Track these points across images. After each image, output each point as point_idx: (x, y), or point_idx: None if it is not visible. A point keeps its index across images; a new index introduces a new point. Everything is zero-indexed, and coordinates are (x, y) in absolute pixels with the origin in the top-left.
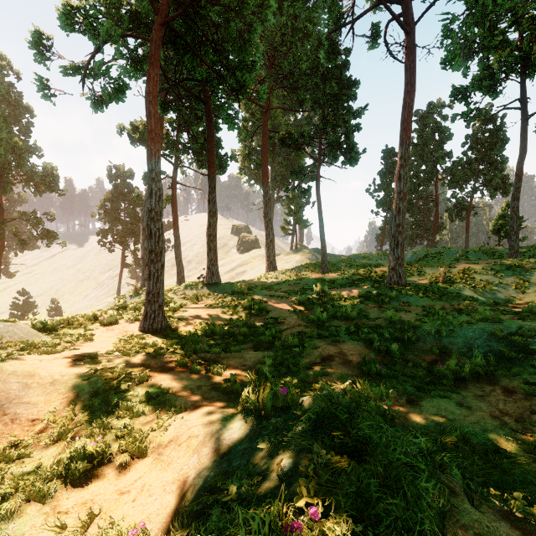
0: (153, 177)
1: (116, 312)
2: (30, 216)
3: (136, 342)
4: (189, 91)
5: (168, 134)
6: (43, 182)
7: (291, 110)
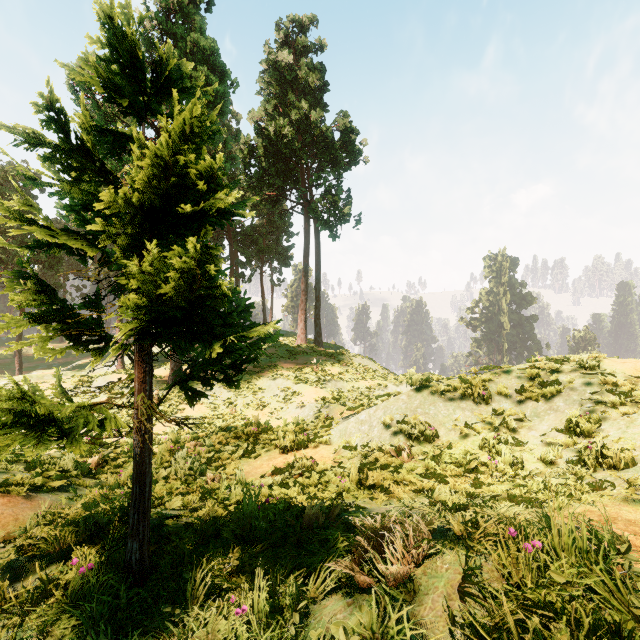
0: None
1: None
2: None
3: None
4: None
5: None
6: None
7: None
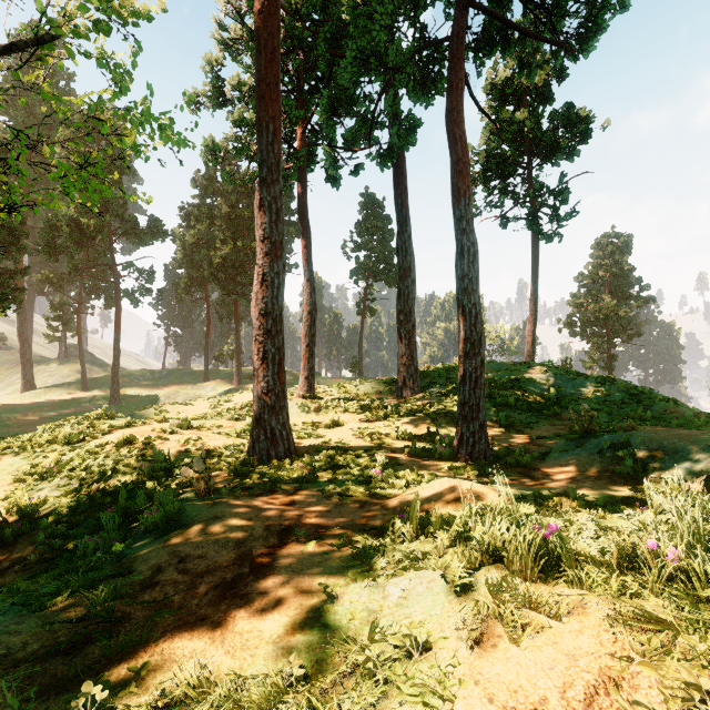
0: None
1: None
2: None
3: None
4: None
5: None
6: None
7: None
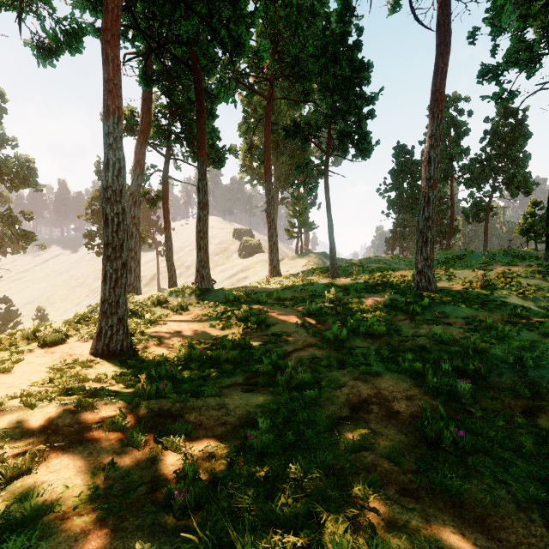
0: (110, 143)
1: (72, 326)
2: (4, 214)
3: (71, 374)
4: (173, 54)
5: (159, 122)
6: (17, 176)
7: (297, 100)
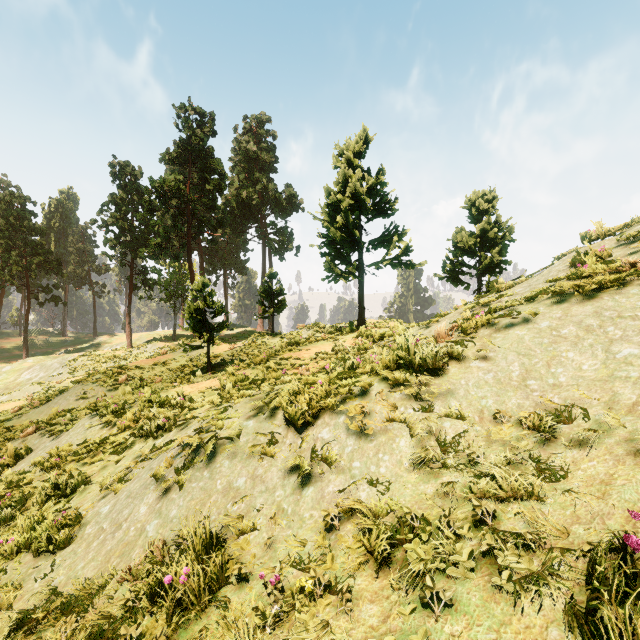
0: None
1: None
2: None
3: None
4: None
5: None
6: None
7: None
